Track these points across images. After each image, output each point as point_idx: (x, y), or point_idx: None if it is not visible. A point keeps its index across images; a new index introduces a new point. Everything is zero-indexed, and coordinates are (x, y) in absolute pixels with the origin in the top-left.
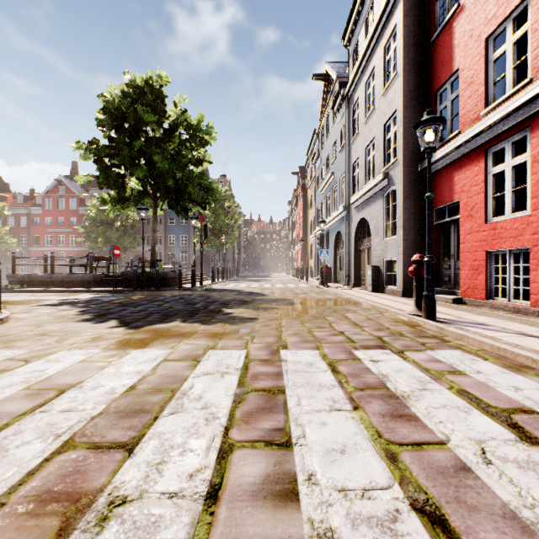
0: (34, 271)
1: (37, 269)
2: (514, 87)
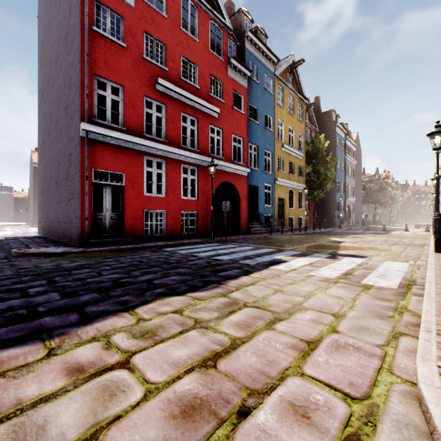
0: None
1: None
2: None
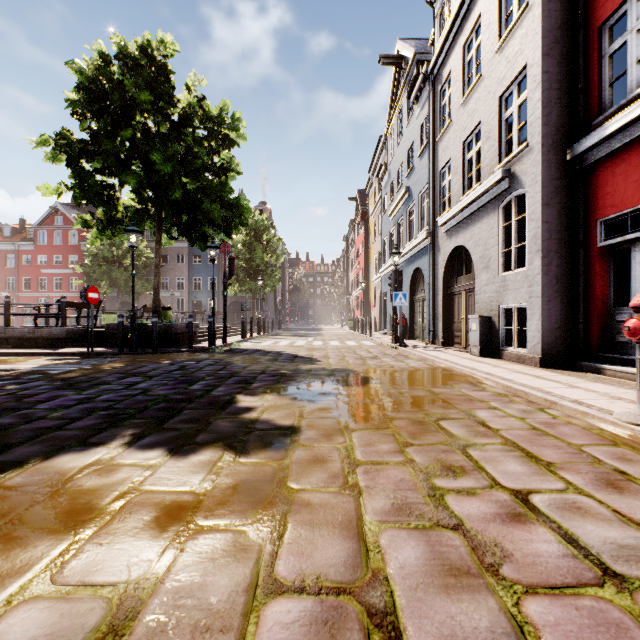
0: (25, 322)
1: (28, 319)
2: None
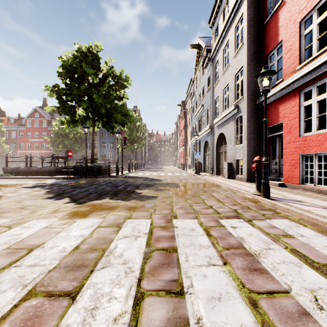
0: (20, 165)
1: (22, 163)
2: (317, 51)
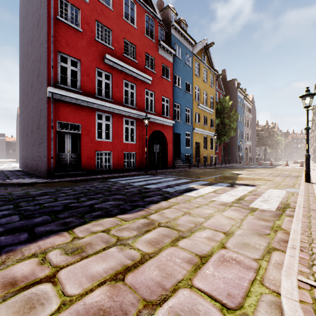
0: None
1: None
2: None
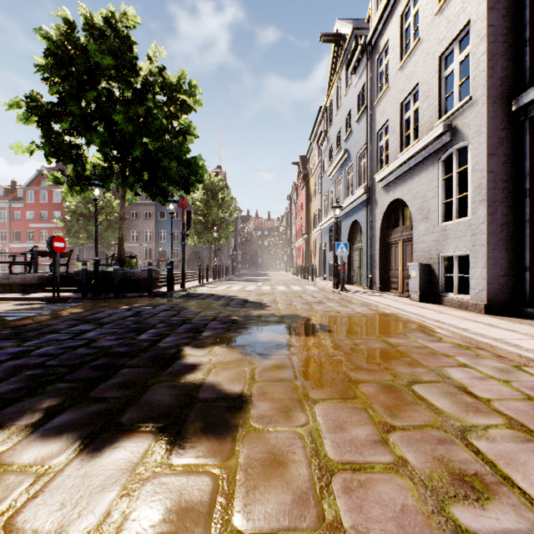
0: (15, 269)
1: (18, 266)
2: None
